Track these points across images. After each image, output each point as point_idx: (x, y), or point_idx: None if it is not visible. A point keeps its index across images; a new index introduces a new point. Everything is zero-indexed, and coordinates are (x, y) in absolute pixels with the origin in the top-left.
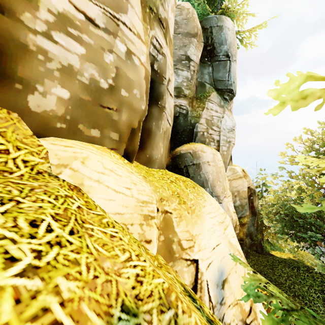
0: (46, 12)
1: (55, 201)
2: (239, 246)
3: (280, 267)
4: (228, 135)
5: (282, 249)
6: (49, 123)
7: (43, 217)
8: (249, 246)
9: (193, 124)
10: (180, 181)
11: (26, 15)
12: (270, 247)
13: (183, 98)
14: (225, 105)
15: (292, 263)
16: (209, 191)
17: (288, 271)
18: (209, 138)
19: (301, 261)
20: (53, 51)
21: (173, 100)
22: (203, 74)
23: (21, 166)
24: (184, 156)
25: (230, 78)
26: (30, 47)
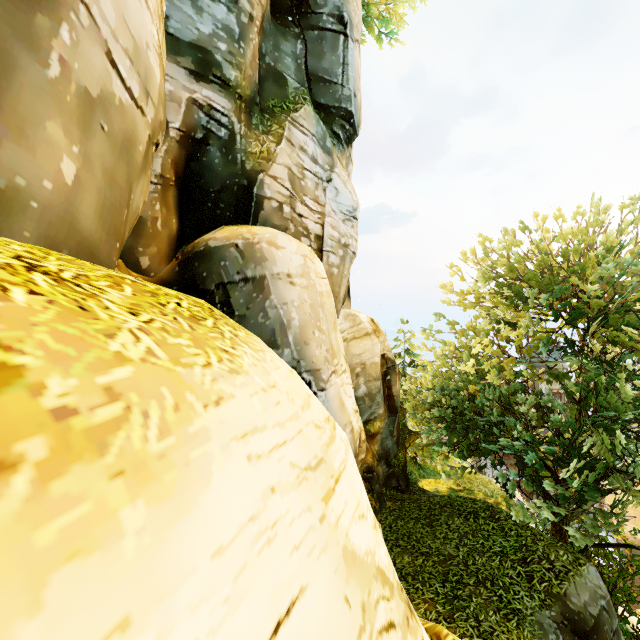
0: None
1: None
2: (381, 538)
3: (443, 519)
4: (342, 228)
5: (437, 472)
6: None
7: None
8: (383, 481)
9: (250, 174)
10: (123, 287)
11: None
12: (419, 472)
13: (219, 88)
14: (336, 151)
15: (463, 504)
16: (291, 356)
17: (459, 525)
18: (298, 224)
19: (470, 492)
20: None
21: (186, 84)
22: (280, 50)
23: None
24: (218, 254)
25: (348, 81)
26: None
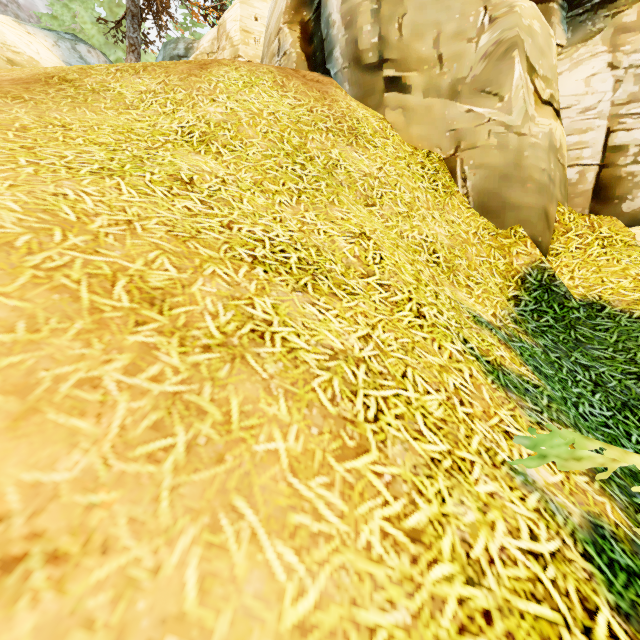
0: (633, 148)
1: (639, 253)
2: None
3: None
4: None
5: None
6: (635, 217)
7: (633, 255)
8: None
9: None
10: None
11: (620, 160)
12: None
13: None
14: None
15: None
16: None
17: None
18: None
19: None
20: (638, 170)
21: None
22: None
23: (619, 243)
24: None
25: None
26: (623, 176)
